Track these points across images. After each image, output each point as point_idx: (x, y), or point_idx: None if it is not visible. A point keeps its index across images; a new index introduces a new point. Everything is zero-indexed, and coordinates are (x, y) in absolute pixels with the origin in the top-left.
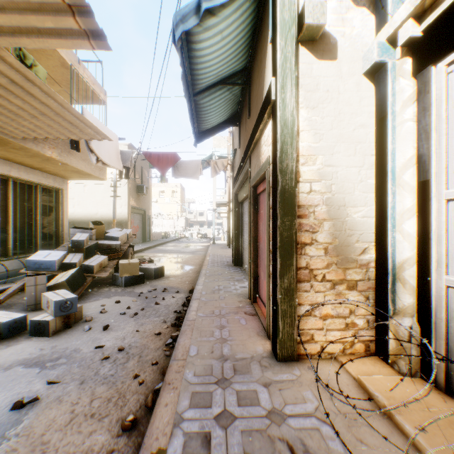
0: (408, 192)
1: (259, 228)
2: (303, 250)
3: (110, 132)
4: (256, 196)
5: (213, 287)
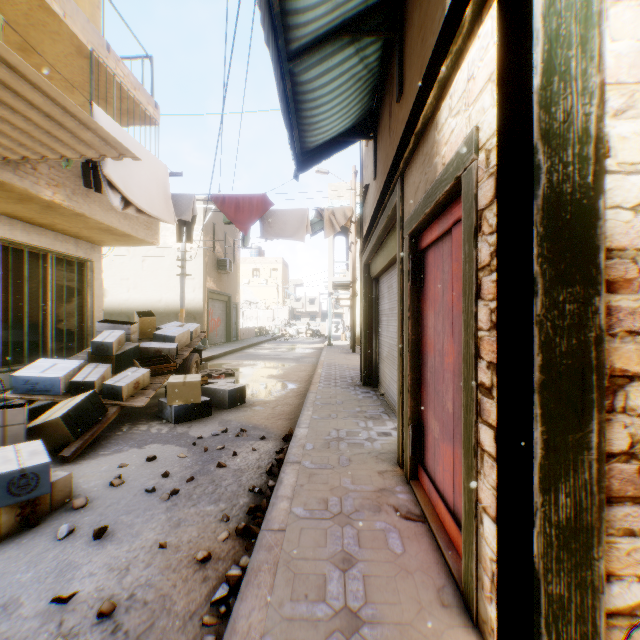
0: None
1: (424, 323)
2: (619, 395)
3: (152, 158)
4: (417, 254)
5: (328, 433)
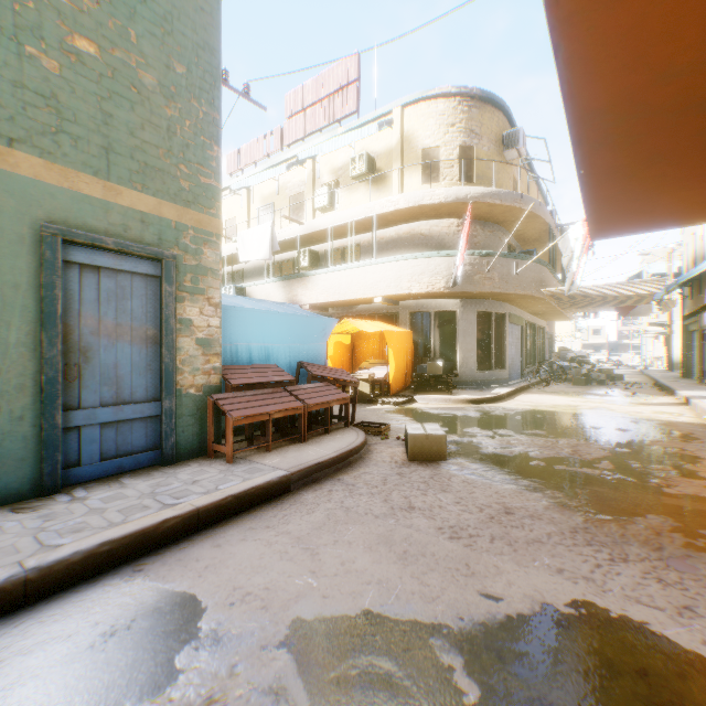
0: None
1: (703, 349)
2: None
3: None
4: (701, 334)
5: (670, 381)
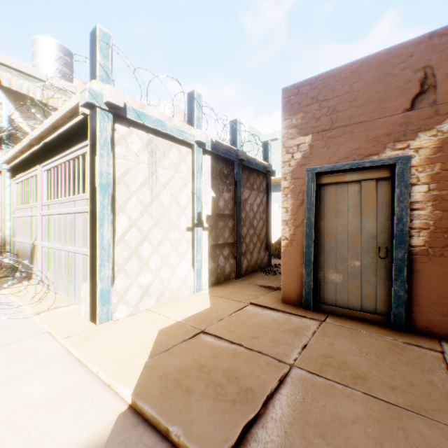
0: (9, 214)
1: None
2: None
3: None
4: None
5: None
